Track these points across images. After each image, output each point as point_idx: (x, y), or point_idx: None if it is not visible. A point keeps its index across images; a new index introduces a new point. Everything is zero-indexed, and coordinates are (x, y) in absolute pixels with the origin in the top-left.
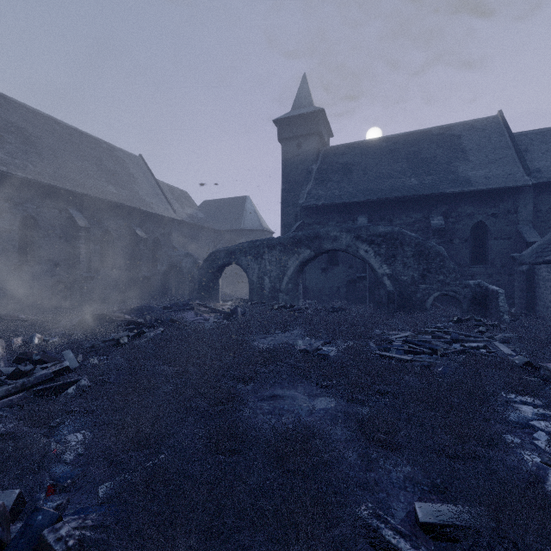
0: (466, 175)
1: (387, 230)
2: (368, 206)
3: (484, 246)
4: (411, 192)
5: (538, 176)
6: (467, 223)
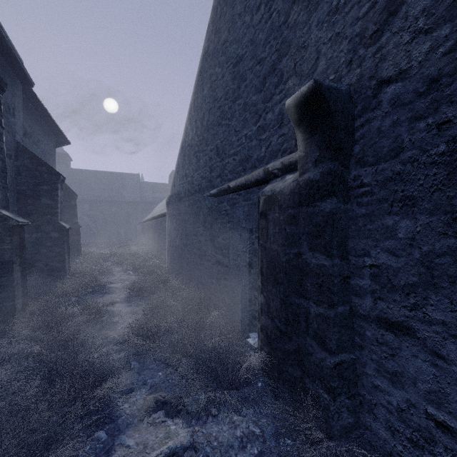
0: (124, 195)
1: (94, 213)
2: (89, 201)
3: (129, 218)
4: (106, 198)
5: (143, 199)
6: (124, 211)
